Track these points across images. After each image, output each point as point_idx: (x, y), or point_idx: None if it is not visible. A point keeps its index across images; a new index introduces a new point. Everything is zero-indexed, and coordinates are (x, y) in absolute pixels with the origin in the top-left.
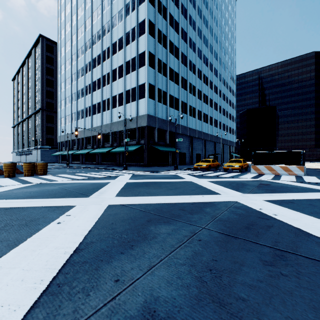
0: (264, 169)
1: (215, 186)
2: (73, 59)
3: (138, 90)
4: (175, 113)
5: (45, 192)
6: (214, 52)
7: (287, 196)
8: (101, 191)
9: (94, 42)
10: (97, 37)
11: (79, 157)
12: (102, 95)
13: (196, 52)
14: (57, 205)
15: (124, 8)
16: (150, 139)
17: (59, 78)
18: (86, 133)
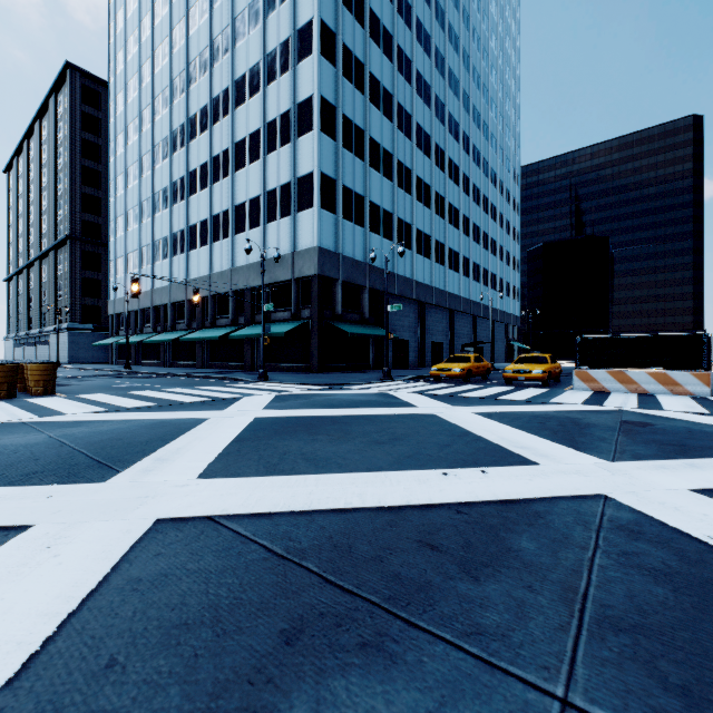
0: (608, 380)
1: (504, 432)
2: (144, 120)
3: (296, 189)
4: (383, 247)
5: None
6: (472, 110)
7: None
8: (165, 451)
9: (192, 77)
10: (200, 67)
11: (159, 351)
12: (212, 204)
13: (433, 107)
14: None
15: None
16: (324, 306)
17: (113, 164)
18: (175, 294)
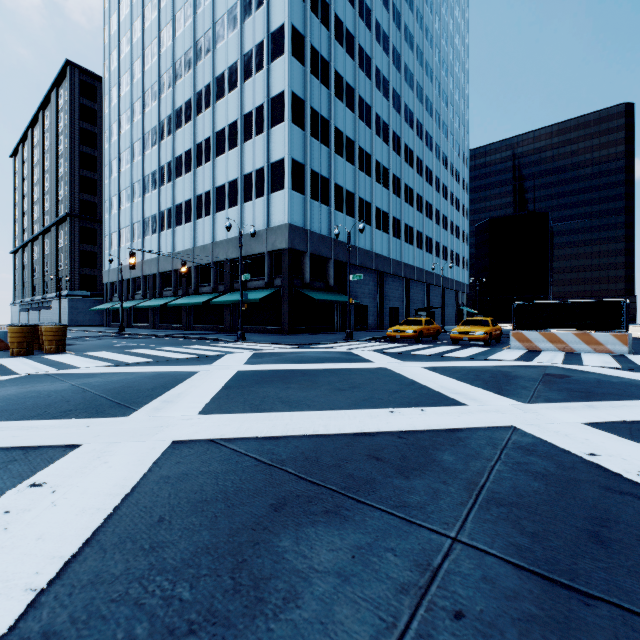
0: (540, 340)
1: (444, 382)
2: (135, 111)
3: (269, 173)
4: (346, 223)
5: (28, 399)
6: (425, 101)
7: (633, 409)
8: (169, 396)
9: (178, 74)
10: (185, 65)
11: (148, 315)
12: (195, 185)
13: (390, 99)
14: (28, 443)
15: (240, 2)
16: (294, 276)
17: (107, 150)
18: (162, 265)
